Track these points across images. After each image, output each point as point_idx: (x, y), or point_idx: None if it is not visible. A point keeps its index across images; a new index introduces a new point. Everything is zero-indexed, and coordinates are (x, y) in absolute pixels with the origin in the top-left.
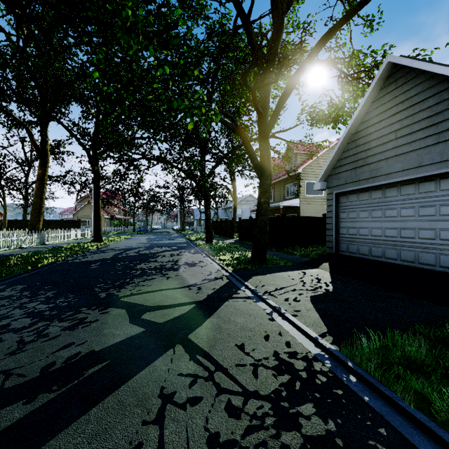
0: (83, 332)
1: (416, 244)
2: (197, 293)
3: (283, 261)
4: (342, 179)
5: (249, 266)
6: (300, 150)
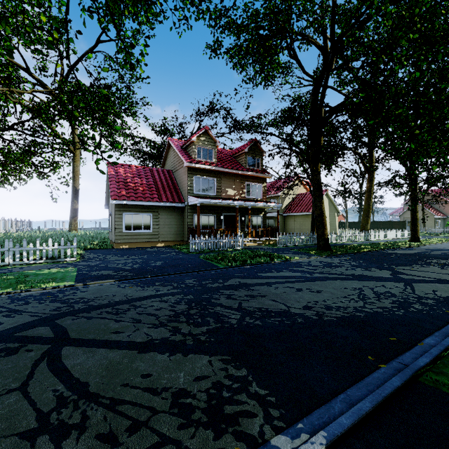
0: (367, 272)
1: None
2: None
3: None
4: None
5: None
6: None
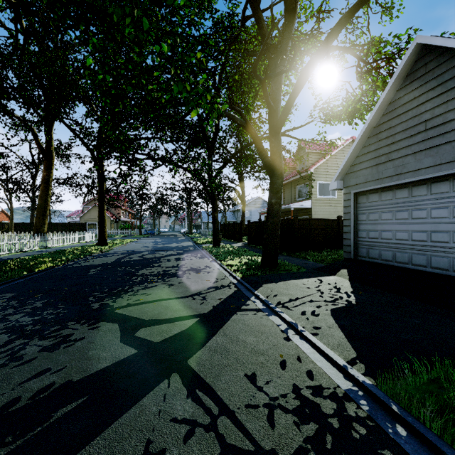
0: (63, 354)
1: (450, 249)
2: (201, 304)
3: (296, 267)
4: (361, 177)
5: (259, 272)
6: (312, 149)
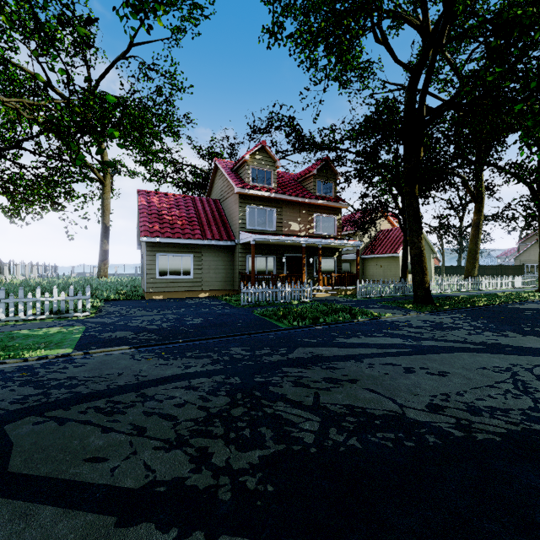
0: (504, 338)
1: None
2: None
3: None
4: None
5: None
6: None
